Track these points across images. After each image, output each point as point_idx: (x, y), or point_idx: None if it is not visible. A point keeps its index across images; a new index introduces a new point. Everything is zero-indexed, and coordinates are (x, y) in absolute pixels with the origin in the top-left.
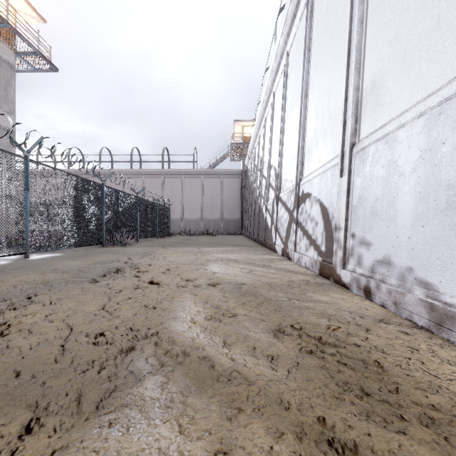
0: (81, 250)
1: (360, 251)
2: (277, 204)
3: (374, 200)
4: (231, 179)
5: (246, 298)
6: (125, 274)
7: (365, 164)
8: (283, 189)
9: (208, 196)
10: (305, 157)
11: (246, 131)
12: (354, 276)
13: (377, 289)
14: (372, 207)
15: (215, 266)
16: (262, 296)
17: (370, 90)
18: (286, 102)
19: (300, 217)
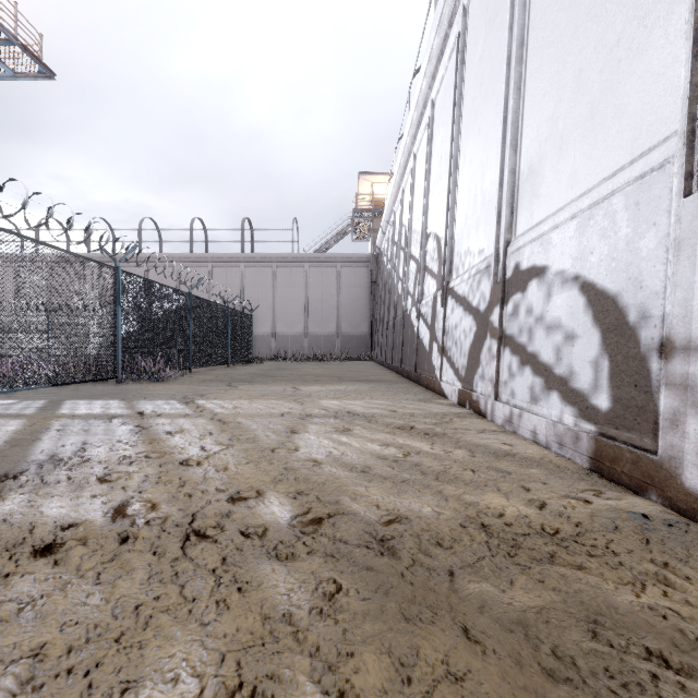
0: (68, 391)
1: None
2: (444, 303)
3: None
4: (353, 270)
5: (430, 641)
6: (79, 470)
7: None
8: (459, 271)
9: (316, 297)
10: (520, 192)
11: (377, 191)
12: None
13: None
14: None
15: (319, 436)
16: (483, 608)
17: None
18: (463, 102)
19: (509, 324)
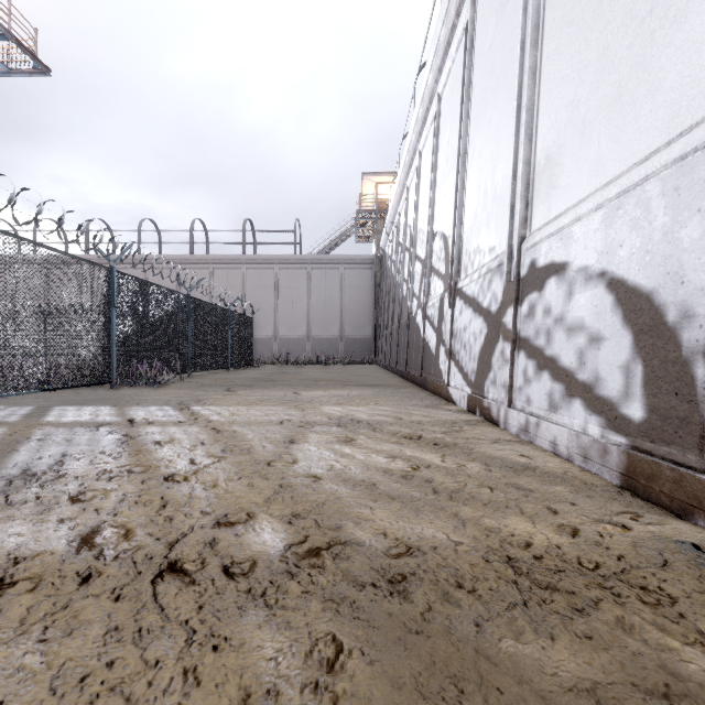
0: (59, 396)
1: None
2: (452, 304)
3: None
4: (357, 272)
5: None
6: (51, 487)
7: None
8: (468, 270)
9: (319, 299)
10: (535, 184)
11: (381, 192)
12: None
13: None
14: None
15: (320, 446)
16: (521, 678)
17: None
18: (472, 94)
19: (524, 326)
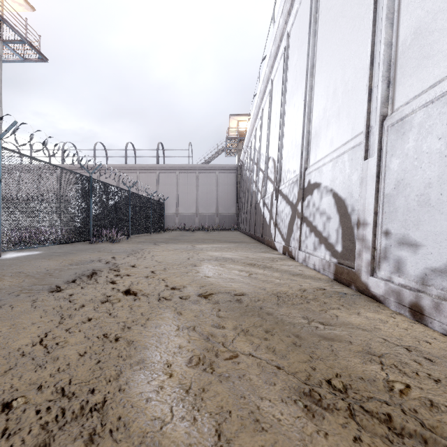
0: (65, 247)
1: (399, 254)
2: (277, 198)
3: (424, 185)
4: (226, 174)
5: (249, 319)
6: (100, 279)
7: (405, 138)
8: (284, 181)
9: (203, 191)
10: (311, 143)
11: (241, 126)
12: (391, 287)
13: (437, 310)
14: (420, 195)
15: (209, 267)
16: (270, 314)
17: (412, 41)
18: (287, 86)
19: (306, 211)
